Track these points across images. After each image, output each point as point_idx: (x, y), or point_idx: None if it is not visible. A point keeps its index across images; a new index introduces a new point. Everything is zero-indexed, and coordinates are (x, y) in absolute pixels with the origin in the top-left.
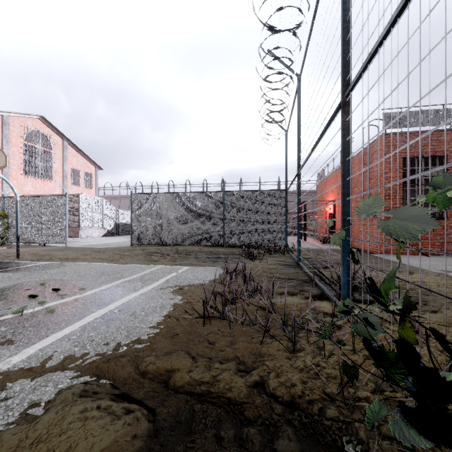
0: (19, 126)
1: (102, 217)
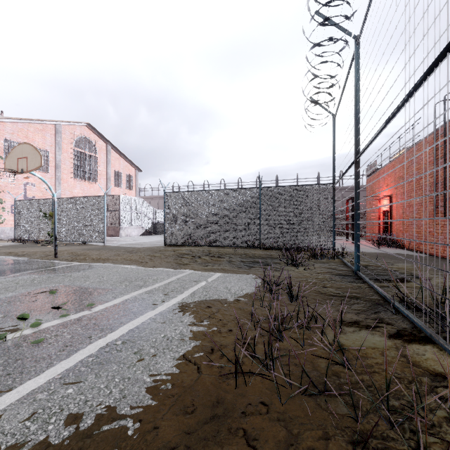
0: (69, 133)
1: (141, 217)
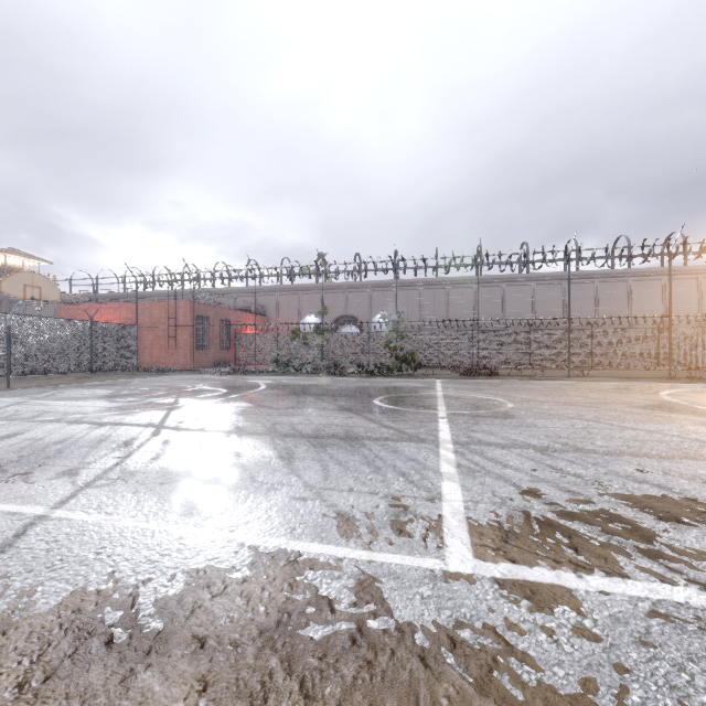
0: None
1: None
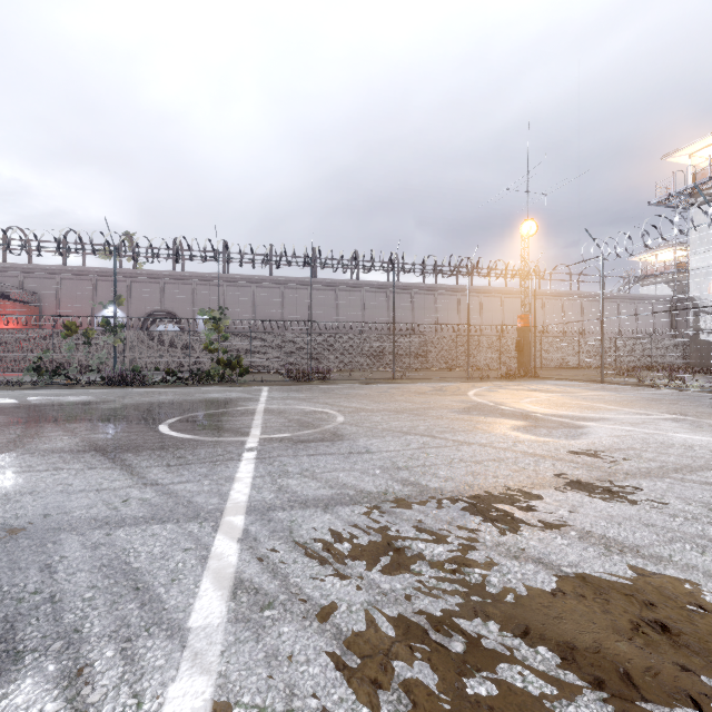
0: None
1: None
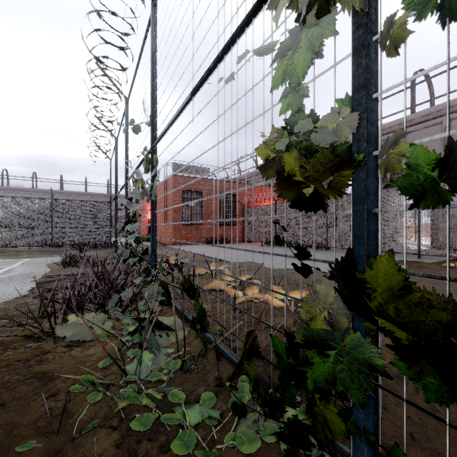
0: None
1: None
